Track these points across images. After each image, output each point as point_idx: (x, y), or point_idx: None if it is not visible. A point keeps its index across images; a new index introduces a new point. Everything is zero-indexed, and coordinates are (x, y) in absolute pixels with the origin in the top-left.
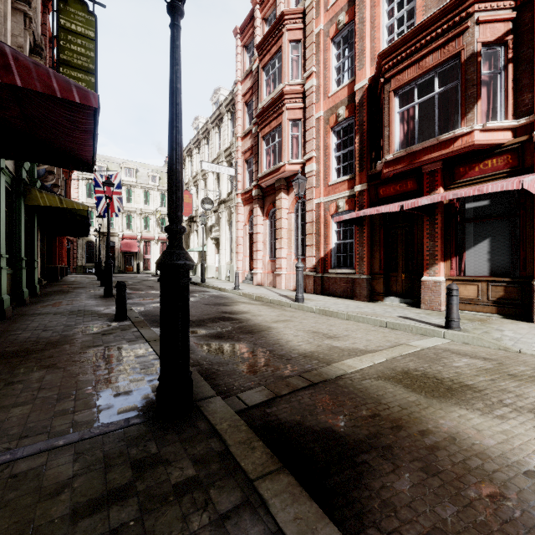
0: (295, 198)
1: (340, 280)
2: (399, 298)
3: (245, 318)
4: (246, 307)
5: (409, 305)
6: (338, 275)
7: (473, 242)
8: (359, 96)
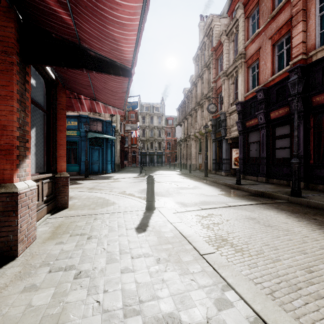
0: None
1: None
2: None
3: None
4: None
5: None
6: None
7: None
8: None
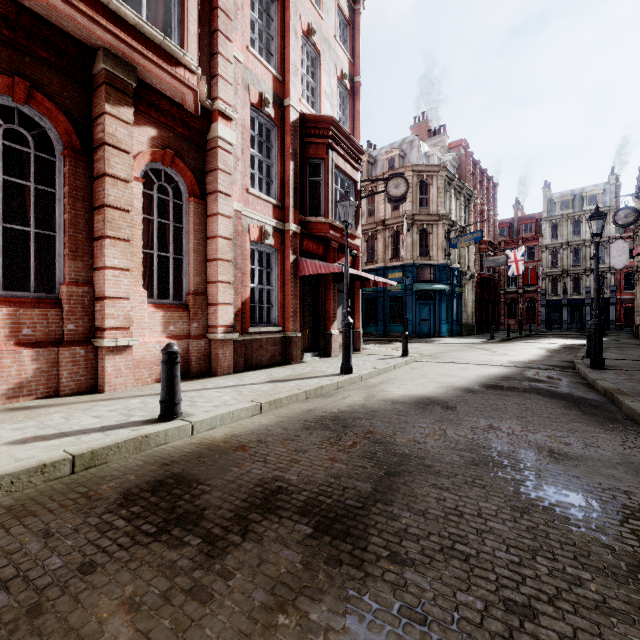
0: (153, 151)
1: (268, 342)
2: (311, 352)
3: (473, 382)
4: (412, 390)
5: (320, 357)
6: (264, 335)
7: (338, 306)
8: (294, 117)
